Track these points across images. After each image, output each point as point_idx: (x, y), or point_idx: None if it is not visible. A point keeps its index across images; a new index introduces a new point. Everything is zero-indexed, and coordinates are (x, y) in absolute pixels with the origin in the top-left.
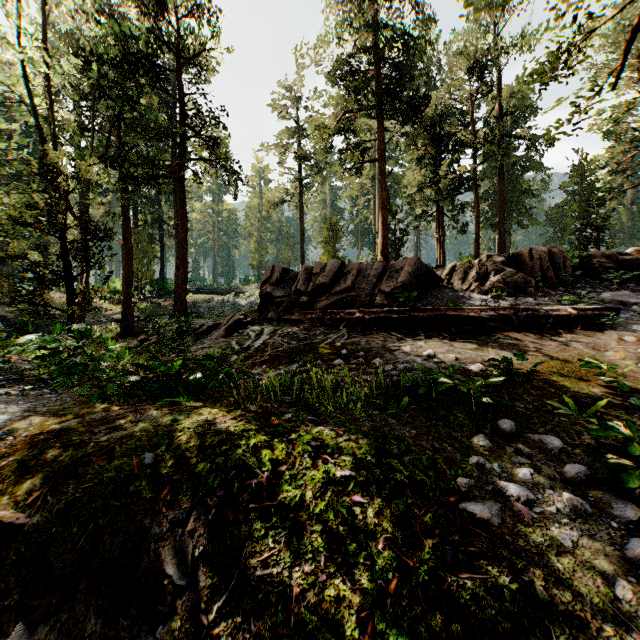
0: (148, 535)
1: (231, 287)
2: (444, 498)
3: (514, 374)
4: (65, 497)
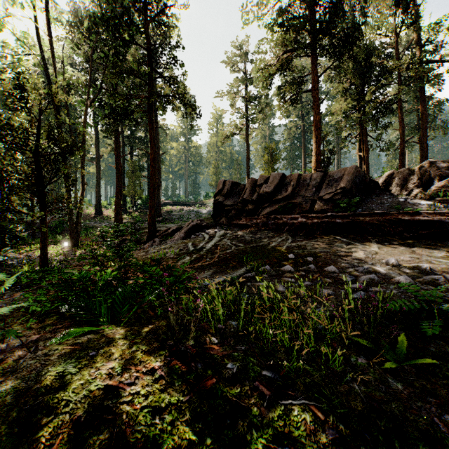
0: None
1: (196, 201)
2: None
3: None
4: None
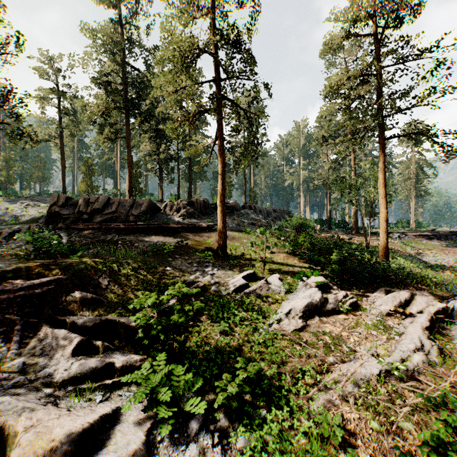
0: (94, 278)
1: None
2: (161, 269)
3: (183, 245)
4: (71, 272)
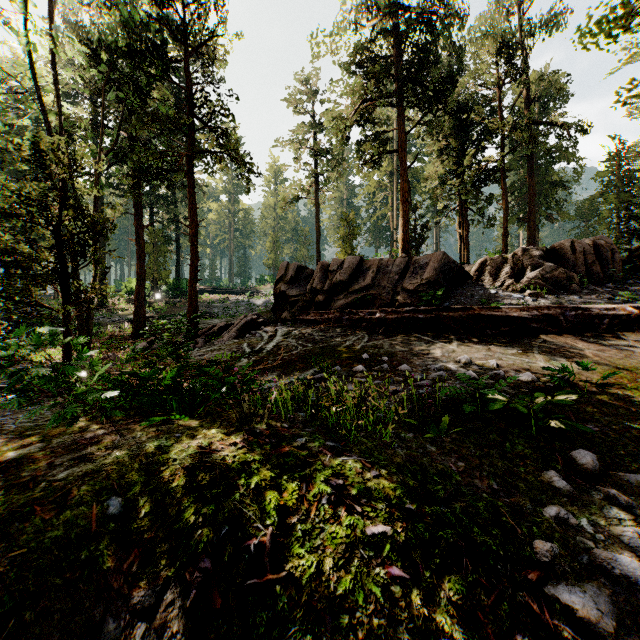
0: (97, 634)
1: (246, 287)
2: (520, 574)
3: (574, 386)
4: None
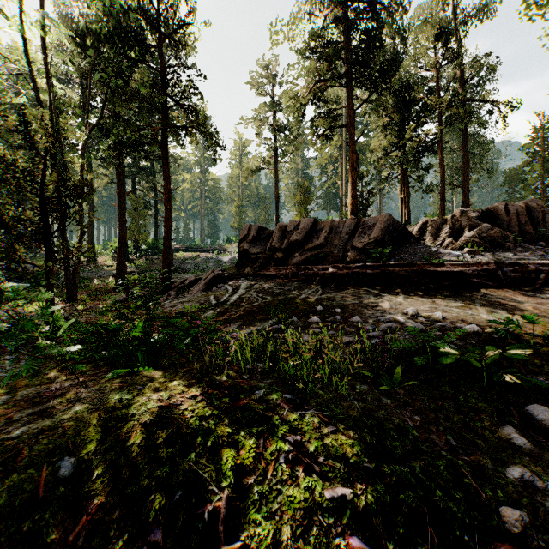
0: None
1: (215, 246)
2: (489, 547)
3: (518, 338)
4: None
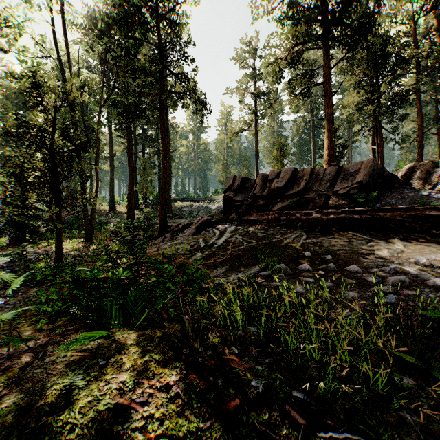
0: None
1: (205, 197)
2: None
3: None
4: None
